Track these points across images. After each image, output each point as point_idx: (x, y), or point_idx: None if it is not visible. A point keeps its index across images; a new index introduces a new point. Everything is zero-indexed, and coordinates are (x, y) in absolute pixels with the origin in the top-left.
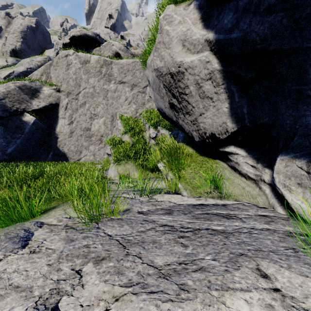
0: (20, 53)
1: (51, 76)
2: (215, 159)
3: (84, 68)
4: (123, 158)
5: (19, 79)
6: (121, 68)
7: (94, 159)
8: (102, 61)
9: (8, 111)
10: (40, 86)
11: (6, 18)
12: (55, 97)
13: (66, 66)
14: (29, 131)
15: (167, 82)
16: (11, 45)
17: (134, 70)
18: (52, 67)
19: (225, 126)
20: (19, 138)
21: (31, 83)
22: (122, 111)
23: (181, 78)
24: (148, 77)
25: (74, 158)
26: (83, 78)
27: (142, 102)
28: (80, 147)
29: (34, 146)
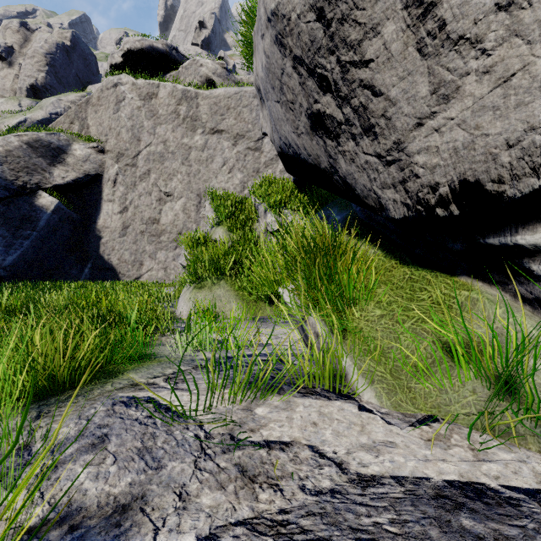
0: (44, 91)
1: (88, 123)
2: (455, 275)
3: (147, 108)
4: (210, 273)
5: (29, 129)
6: (214, 105)
7: (165, 276)
8: (180, 93)
9: (8, 188)
10: (68, 142)
11: (20, 31)
12: (96, 163)
13: (115, 105)
14: (47, 226)
15: (305, 42)
16: (29, 78)
17: (239, 108)
18: (90, 108)
19: (540, 141)
20: (28, 237)
21: (50, 137)
22: (216, 185)
23: (353, 7)
24: (257, 76)
25: (130, 274)
26: (145, 127)
27: (255, 168)
28: (140, 254)
29: (57, 253)
